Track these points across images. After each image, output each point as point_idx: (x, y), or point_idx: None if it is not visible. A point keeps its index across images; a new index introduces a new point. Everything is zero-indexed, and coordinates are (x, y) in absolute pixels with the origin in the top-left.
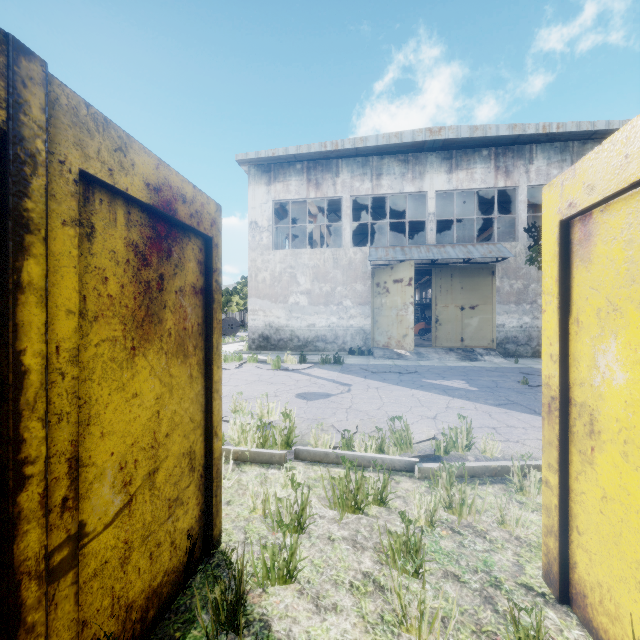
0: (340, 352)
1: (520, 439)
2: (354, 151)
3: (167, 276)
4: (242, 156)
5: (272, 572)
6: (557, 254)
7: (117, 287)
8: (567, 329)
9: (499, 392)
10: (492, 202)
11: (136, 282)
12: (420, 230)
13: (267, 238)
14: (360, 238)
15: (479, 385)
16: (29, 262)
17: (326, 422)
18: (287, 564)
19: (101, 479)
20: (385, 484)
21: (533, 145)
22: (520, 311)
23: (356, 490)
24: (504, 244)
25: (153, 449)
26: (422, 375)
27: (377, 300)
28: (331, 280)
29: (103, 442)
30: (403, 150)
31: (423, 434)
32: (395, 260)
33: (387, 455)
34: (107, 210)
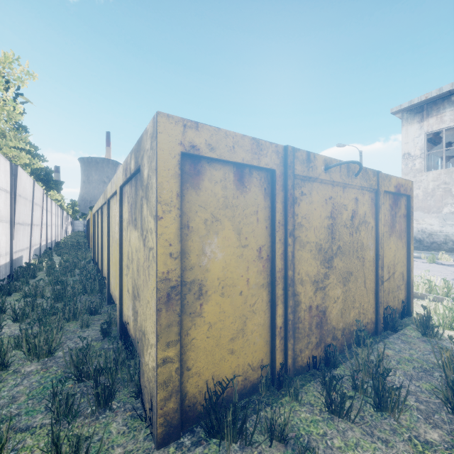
0: None
1: None
2: None
3: (396, 212)
4: (396, 108)
5: (442, 324)
6: None
7: (387, 217)
8: None
9: None
10: None
11: (390, 215)
12: None
13: (419, 163)
14: None
15: None
16: (379, 214)
17: None
18: (450, 323)
19: (384, 268)
20: None
21: None
22: None
23: None
24: None
25: (393, 266)
26: None
27: None
28: None
29: (385, 258)
30: None
31: None
32: None
33: None
34: (385, 197)
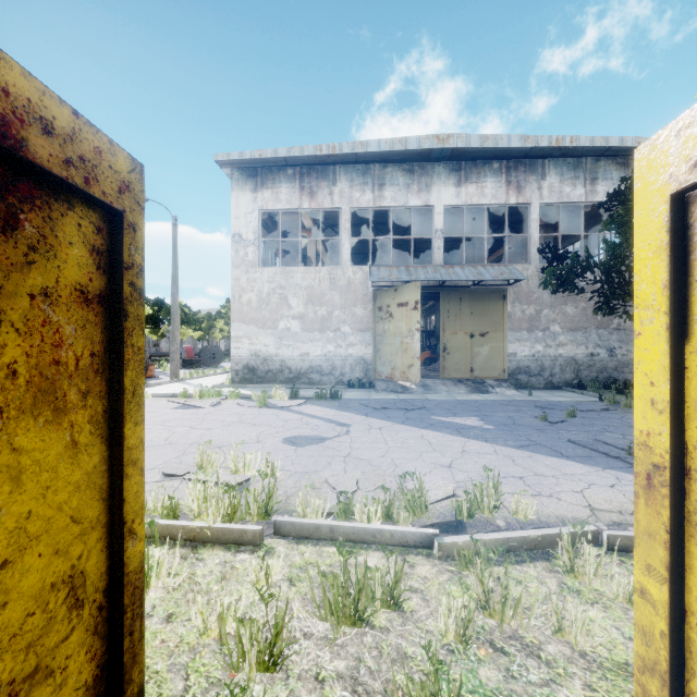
0: (338, 385)
1: (553, 492)
2: (353, 157)
3: (5, 264)
4: (223, 156)
5: None
6: (666, 245)
7: None
8: (682, 361)
9: (518, 430)
10: (501, 222)
11: None
12: (425, 251)
13: (253, 253)
14: (360, 258)
15: (495, 422)
16: None
17: (319, 476)
18: None
19: None
20: (397, 578)
21: (546, 160)
22: (532, 339)
23: (357, 592)
24: (516, 266)
25: None
26: (431, 411)
27: (379, 326)
28: (327, 303)
29: None
30: (408, 158)
31: (439, 490)
32: (399, 281)
33: (397, 526)
34: None
